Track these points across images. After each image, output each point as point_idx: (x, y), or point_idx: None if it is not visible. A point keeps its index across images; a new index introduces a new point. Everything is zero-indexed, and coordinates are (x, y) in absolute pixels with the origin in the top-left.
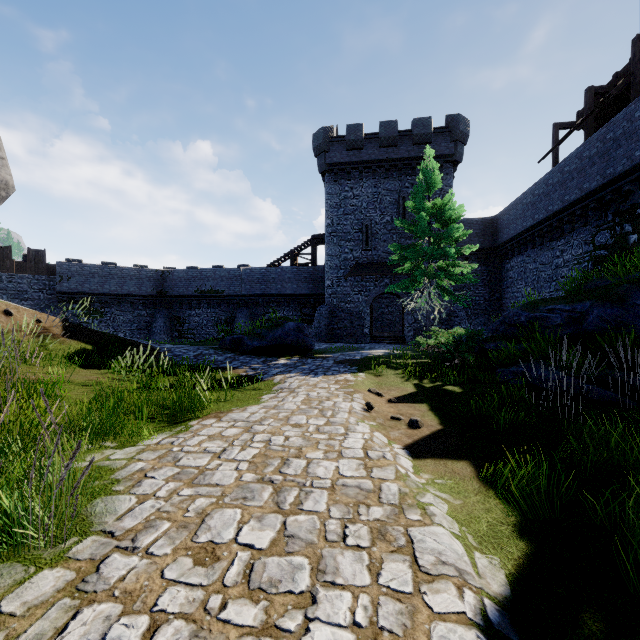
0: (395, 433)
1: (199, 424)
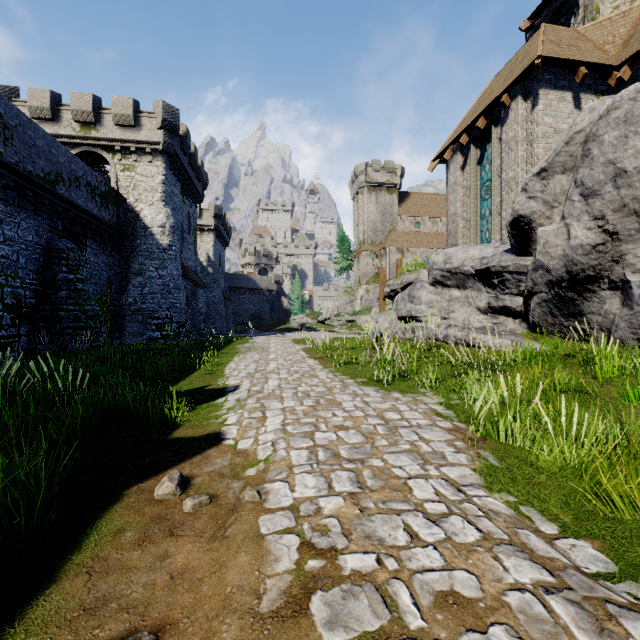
0: (222, 462)
1: (444, 420)
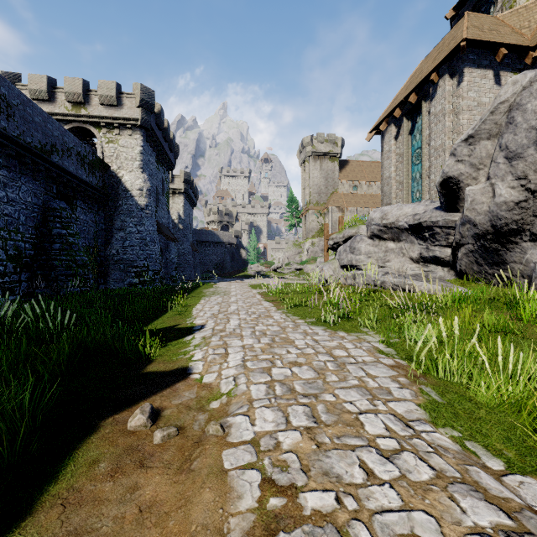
0: (189, 395)
1: (386, 357)
